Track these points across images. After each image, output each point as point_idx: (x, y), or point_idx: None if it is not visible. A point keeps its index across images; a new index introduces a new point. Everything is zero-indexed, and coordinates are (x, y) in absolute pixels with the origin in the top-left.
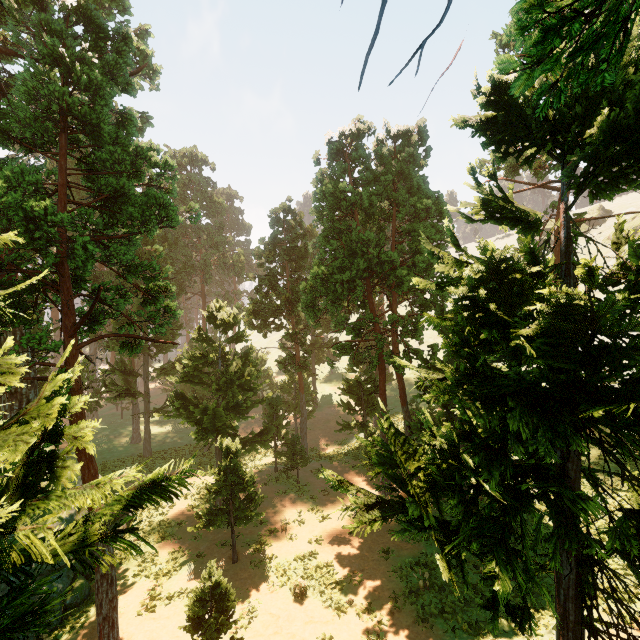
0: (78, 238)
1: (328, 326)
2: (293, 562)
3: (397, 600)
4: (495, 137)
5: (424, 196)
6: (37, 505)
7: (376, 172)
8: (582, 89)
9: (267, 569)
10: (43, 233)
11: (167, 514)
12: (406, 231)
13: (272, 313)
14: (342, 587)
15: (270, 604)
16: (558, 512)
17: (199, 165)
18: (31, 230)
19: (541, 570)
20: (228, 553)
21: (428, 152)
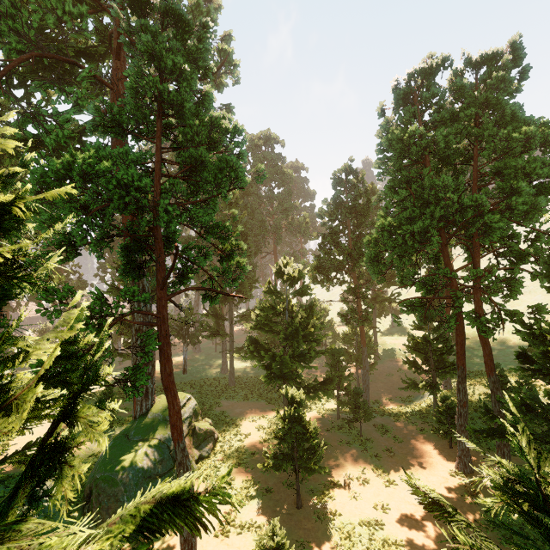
0: (161, 202)
1: (389, 281)
2: (357, 526)
3: None
4: None
5: (521, 124)
6: None
7: (453, 109)
8: None
9: (330, 526)
10: (132, 198)
11: (243, 441)
12: (494, 171)
13: (334, 268)
14: None
15: None
16: None
17: (271, 144)
18: (124, 197)
19: None
20: (293, 496)
21: (525, 72)
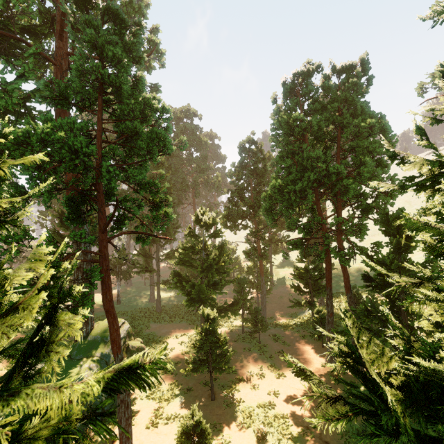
0: (104, 164)
1: (281, 226)
2: (256, 408)
3: None
4: None
5: (367, 117)
6: (6, 403)
7: (323, 102)
8: None
9: (236, 410)
10: (80, 160)
11: (169, 354)
12: (350, 148)
13: (240, 217)
14: (296, 439)
15: (238, 441)
16: None
17: (191, 117)
18: (73, 159)
19: None
20: (208, 391)
21: (370, 80)
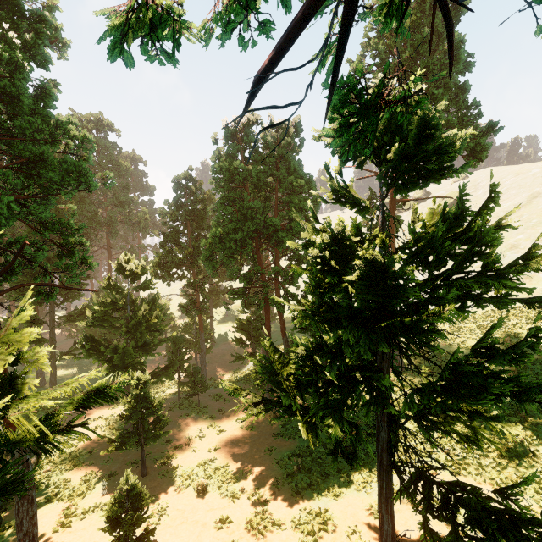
0: (2, 198)
1: (224, 276)
2: (196, 468)
3: (278, 483)
4: (339, 149)
5: (299, 176)
6: (19, 402)
7: (263, 154)
8: (388, 125)
9: (173, 477)
10: None
11: (77, 445)
12: (286, 202)
13: (175, 265)
14: (236, 480)
15: (177, 502)
16: (372, 390)
17: (105, 130)
18: None
19: (369, 436)
20: (138, 469)
21: (302, 142)
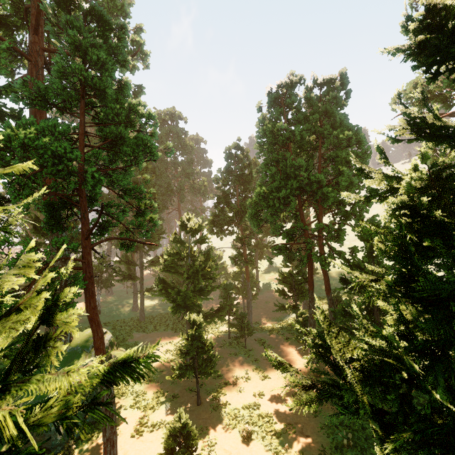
0: (88, 169)
1: (267, 232)
2: (241, 410)
3: (325, 453)
4: (427, 59)
5: (345, 129)
6: (19, 388)
7: (306, 113)
8: None
9: (222, 413)
10: (64, 166)
11: (153, 363)
12: (330, 157)
13: (226, 222)
14: (279, 435)
15: (224, 441)
16: None
17: (176, 120)
18: (57, 164)
19: None
20: (194, 397)
21: (348, 94)
